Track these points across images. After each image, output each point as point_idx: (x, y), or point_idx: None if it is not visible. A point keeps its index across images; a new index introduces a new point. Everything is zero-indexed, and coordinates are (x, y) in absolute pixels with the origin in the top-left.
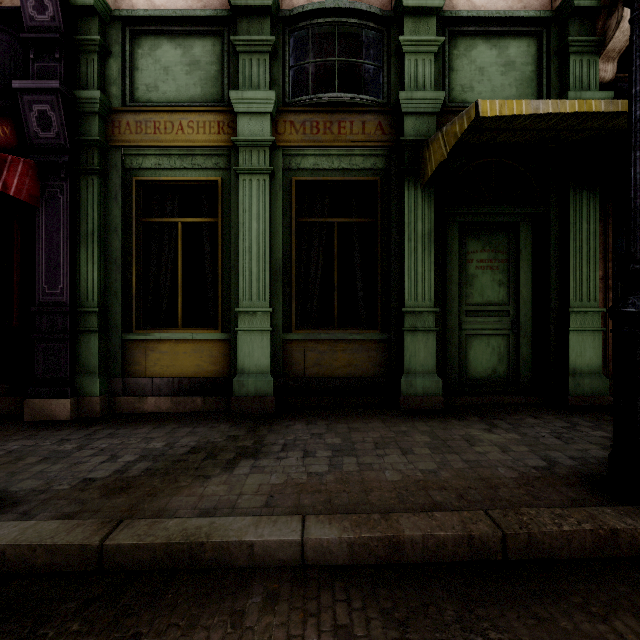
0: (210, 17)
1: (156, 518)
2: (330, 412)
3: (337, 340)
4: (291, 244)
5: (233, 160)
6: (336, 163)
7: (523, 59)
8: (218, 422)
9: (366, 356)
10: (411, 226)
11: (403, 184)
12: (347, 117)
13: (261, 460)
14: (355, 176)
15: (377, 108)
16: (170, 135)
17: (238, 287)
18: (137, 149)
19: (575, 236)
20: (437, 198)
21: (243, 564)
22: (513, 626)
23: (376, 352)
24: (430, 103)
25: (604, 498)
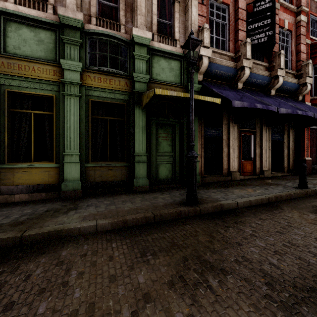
0: (49, 23)
1: (41, 227)
2: (106, 194)
3: (109, 166)
4: (89, 126)
5: (61, 88)
6: (108, 95)
7: (176, 68)
8: (55, 202)
9: (121, 172)
10: (138, 123)
11: (135, 107)
12: (113, 78)
13: (78, 210)
14: (116, 101)
15: (125, 76)
16: (27, 72)
17: (64, 144)
18: (8, 76)
19: None
20: (147, 113)
21: (76, 234)
22: (151, 231)
23: (125, 170)
24: (144, 79)
25: (183, 206)
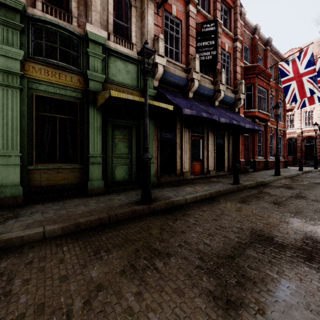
0: None
1: None
2: (55, 199)
3: (58, 168)
4: (33, 124)
5: None
6: (58, 91)
7: (133, 71)
8: None
9: (73, 175)
10: (92, 123)
11: (89, 106)
12: (63, 72)
13: (20, 218)
14: (67, 98)
15: (78, 73)
16: None
17: None
18: None
19: None
20: (103, 114)
21: (18, 244)
22: (106, 231)
23: (77, 173)
24: (100, 78)
25: (138, 205)
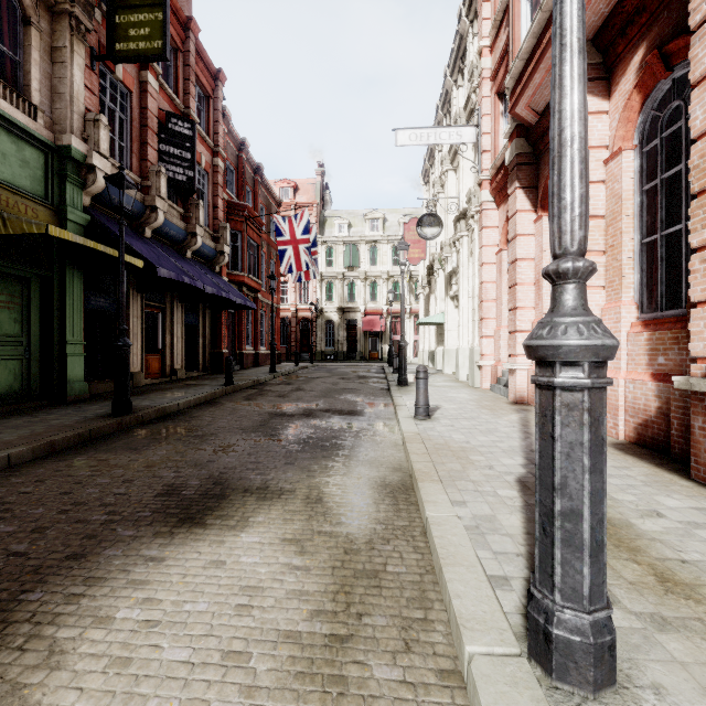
0: None
1: None
2: None
3: None
4: None
5: None
6: None
7: (36, 164)
8: None
9: None
10: None
11: None
12: None
13: None
14: None
15: None
16: None
17: None
18: None
19: (70, 296)
20: None
21: None
22: (107, 443)
23: None
24: None
25: (113, 418)
